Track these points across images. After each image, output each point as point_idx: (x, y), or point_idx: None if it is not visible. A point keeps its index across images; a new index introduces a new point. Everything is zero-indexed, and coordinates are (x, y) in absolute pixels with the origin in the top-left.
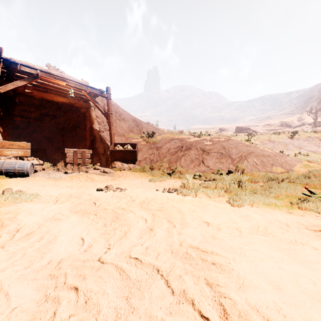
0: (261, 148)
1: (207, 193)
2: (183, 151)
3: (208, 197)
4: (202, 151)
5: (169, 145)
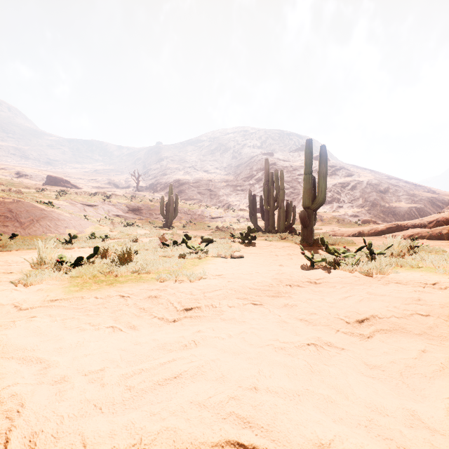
0: (59, 212)
1: None
2: None
3: None
4: None
5: None
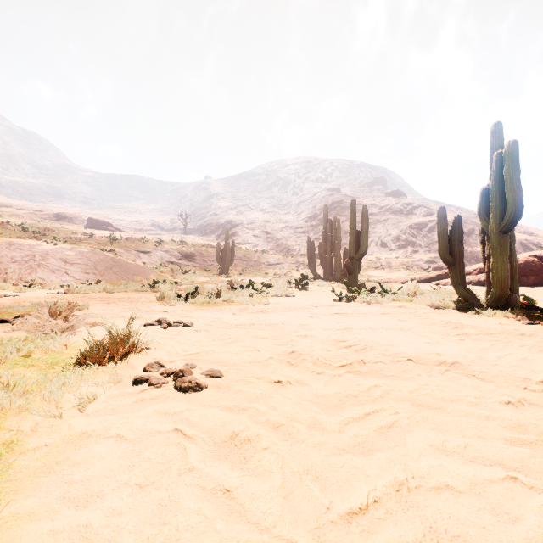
0: (125, 260)
1: (93, 290)
2: (38, 261)
3: (94, 293)
4: (64, 262)
5: (10, 252)
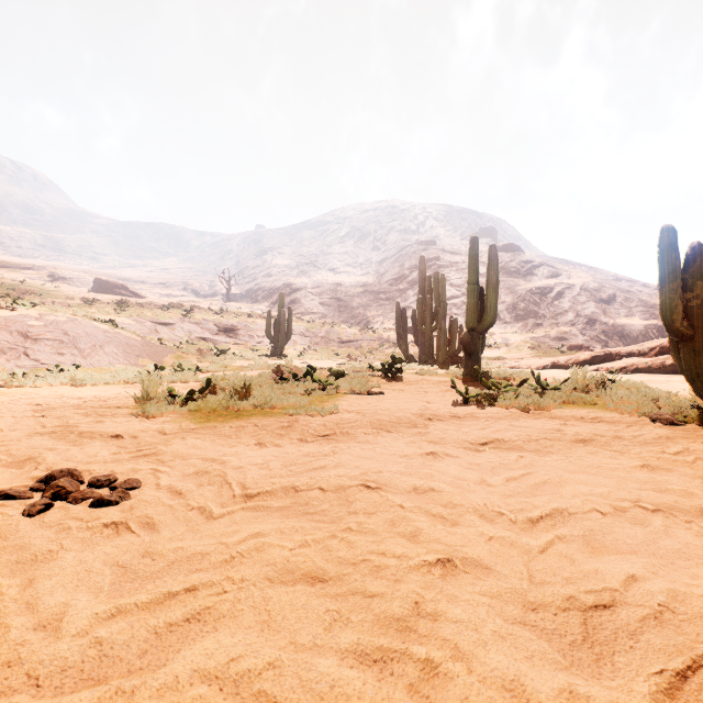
0: (127, 335)
1: (50, 383)
2: None
3: (51, 387)
4: (24, 337)
5: None
